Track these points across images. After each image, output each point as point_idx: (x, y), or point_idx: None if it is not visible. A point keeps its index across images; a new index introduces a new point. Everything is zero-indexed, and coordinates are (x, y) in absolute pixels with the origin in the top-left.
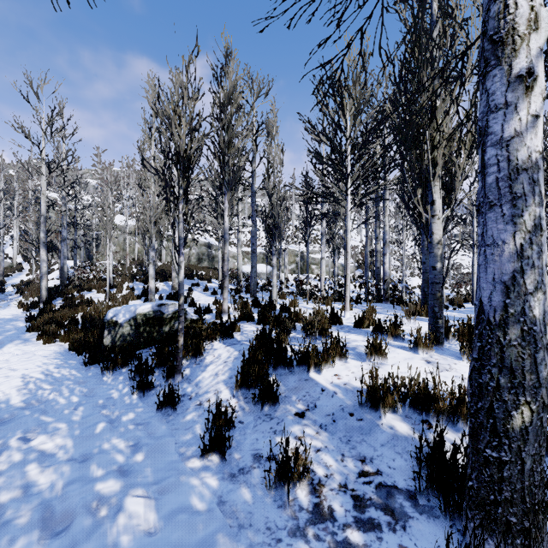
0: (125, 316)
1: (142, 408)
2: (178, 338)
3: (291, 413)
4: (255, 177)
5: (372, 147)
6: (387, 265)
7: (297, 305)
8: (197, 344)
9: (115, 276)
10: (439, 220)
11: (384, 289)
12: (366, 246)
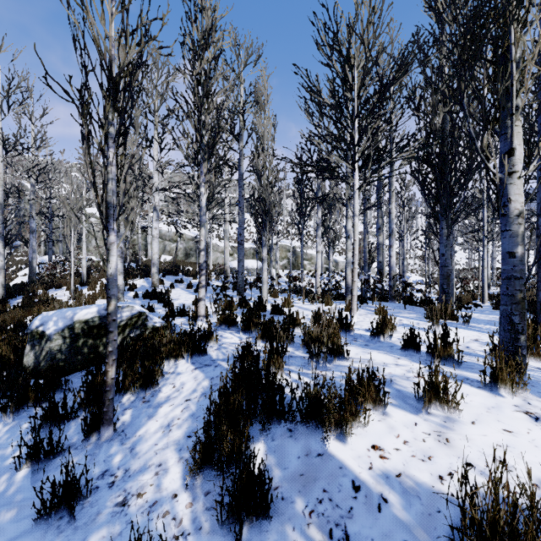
0: (57, 324)
1: (15, 511)
2: (106, 368)
3: None
4: (243, 158)
5: (384, 113)
6: (394, 259)
7: (291, 305)
8: (149, 368)
9: (92, 272)
10: (520, 179)
11: (391, 286)
12: (365, 239)
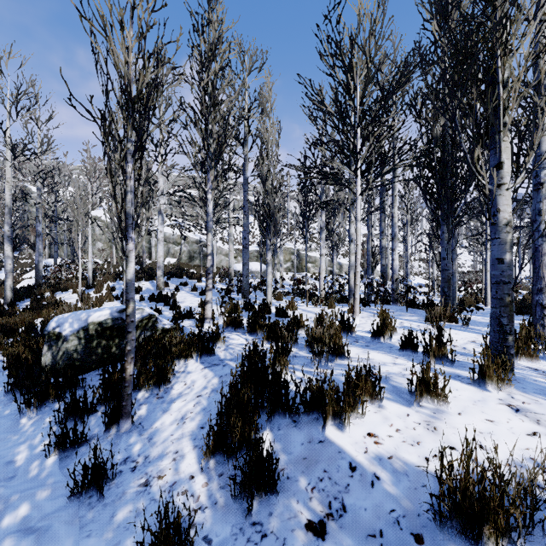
0: (72, 326)
1: (49, 491)
2: (125, 365)
3: (299, 521)
4: (247, 163)
5: (386, 121)
6: (396, 262)
7: (295, 307)
8: (162, 367)
9: (97, 275)
10: (508, 191)
11: (393, 289)
12: (368, 242)
